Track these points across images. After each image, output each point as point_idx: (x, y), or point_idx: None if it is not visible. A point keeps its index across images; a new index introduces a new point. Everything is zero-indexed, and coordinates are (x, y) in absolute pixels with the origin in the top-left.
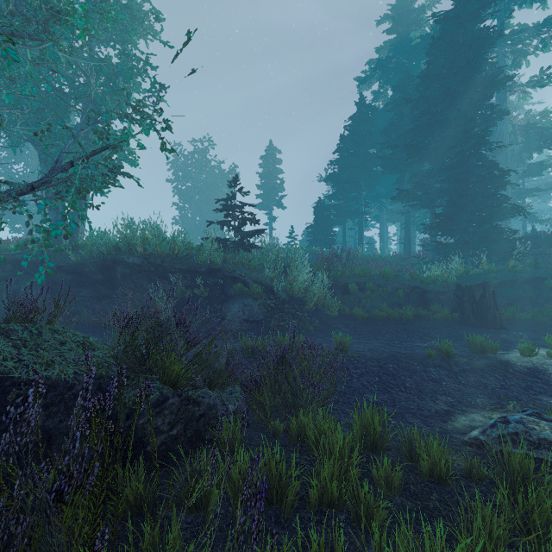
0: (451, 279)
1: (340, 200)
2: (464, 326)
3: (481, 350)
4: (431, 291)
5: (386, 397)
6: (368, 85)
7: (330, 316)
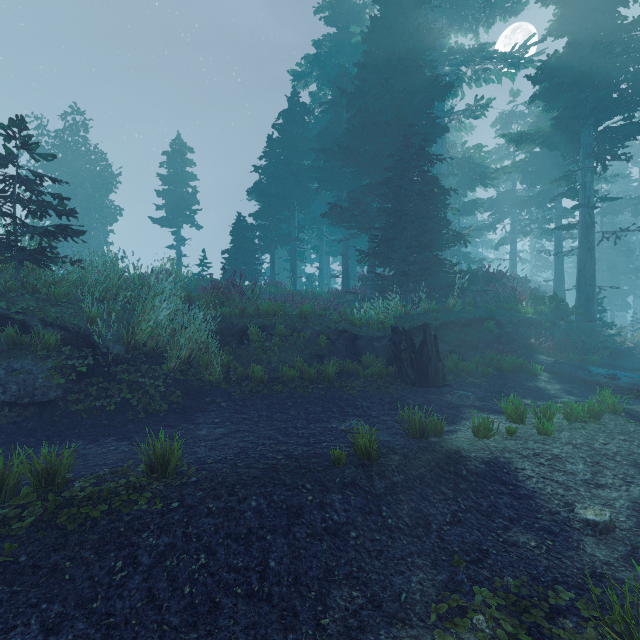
0: (388, 319)
1: (267, 219)
2: (401, 385)
3: (421, 432)
4: (364, 336)
5: (195, 639)
6: (305, 84)
7: (208, 381)
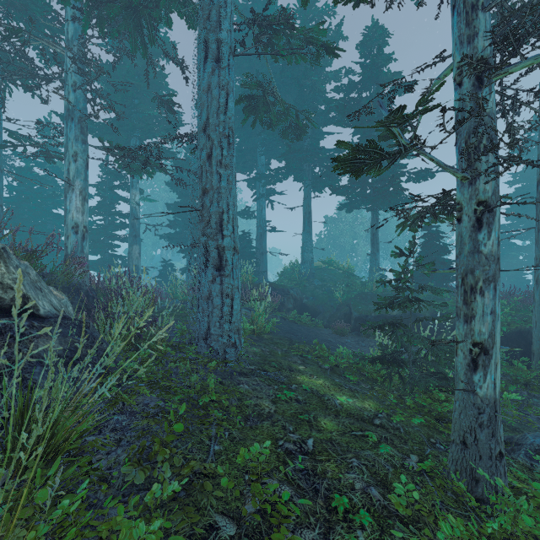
0: None
1: None
2: None
3: None
4: None
5: None
6: None
7: None
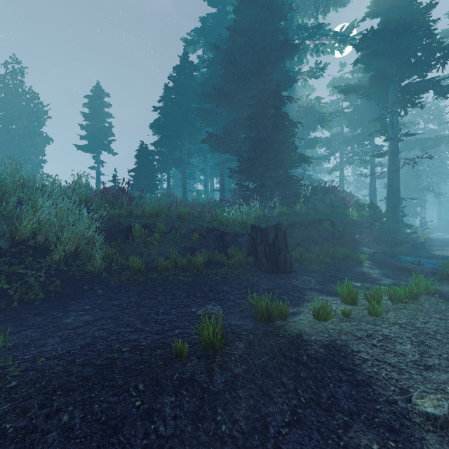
0: (250, 220)
1: (164, 147)
2: (257, 272)
3: (268, 316)
4: (230, 233)
5: None
6: (194, 49)
7: (90, 271)
